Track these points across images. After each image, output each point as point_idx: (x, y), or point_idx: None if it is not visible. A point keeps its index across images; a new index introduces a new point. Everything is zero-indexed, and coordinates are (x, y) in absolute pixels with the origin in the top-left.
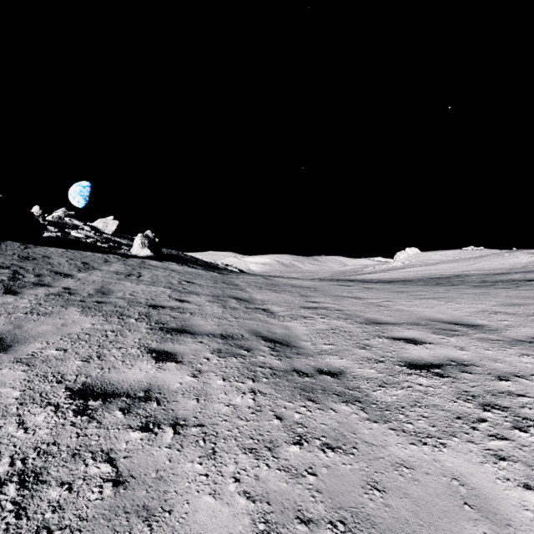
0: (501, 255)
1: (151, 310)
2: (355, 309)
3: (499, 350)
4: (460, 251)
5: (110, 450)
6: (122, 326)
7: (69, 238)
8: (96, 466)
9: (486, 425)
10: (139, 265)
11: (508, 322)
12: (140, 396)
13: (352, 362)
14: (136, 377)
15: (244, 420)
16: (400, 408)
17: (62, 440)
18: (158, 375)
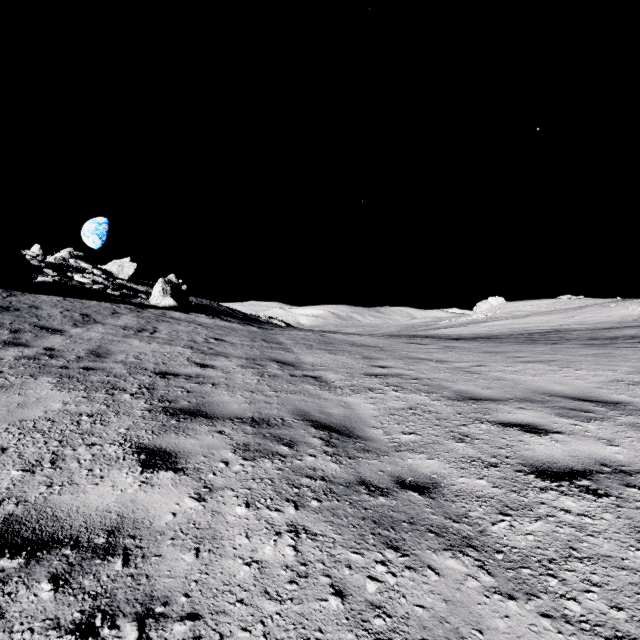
0: (607, 306)
1: (158, 380)
2: (439, 378)
3: None
4: (555, 301)
5: None
6: (107, 406)
7: (71, 283)
8: None
9: None
10: (157, 318)
11: None
12: (97, 545)
13: (448, 465)
14: (102, 502)
15: (276, 601)
16: (547, 562)
17: None
18: (141, 496)
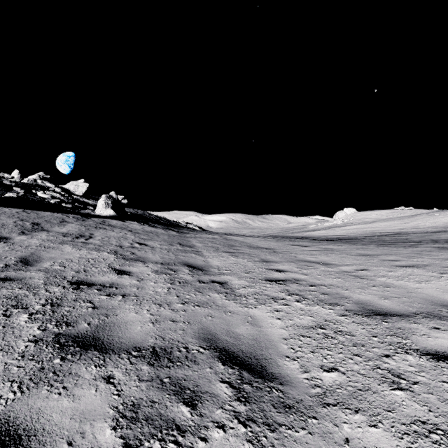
0: (433, 215)
1: (69, 293)
2: (333, 284)
3: None
4: (393, 211)
5: None
6: None
7: (34, 198)
8: None
9: None
10: (96, 225)
11: None
12: None
13: (403, 443)
14: None
15: None
16: None
17: None
18: None
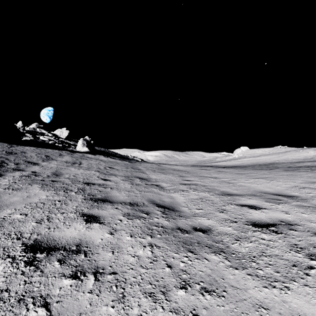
0: (298, 151)
1: (86, 186)
2: (214, 185)
3: (311, 214)
4: (273, 148)
5: (47, 295)
6: (66, 197)
7: (38, 140)
8: (35, 310)
9: (315, 272)
10: (80, 157)
11: (312, 194)
12: (73, 250)
13: (216, 222)
14: (71, 235)
15: (145, 269)
16: (252, 257)
17: (12, 287)
18: (87, 232)
